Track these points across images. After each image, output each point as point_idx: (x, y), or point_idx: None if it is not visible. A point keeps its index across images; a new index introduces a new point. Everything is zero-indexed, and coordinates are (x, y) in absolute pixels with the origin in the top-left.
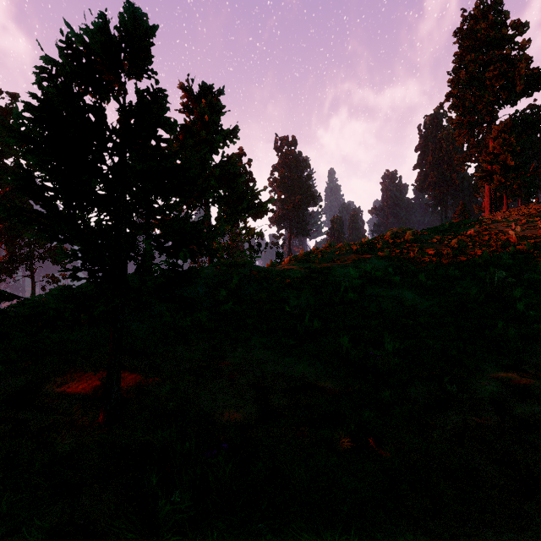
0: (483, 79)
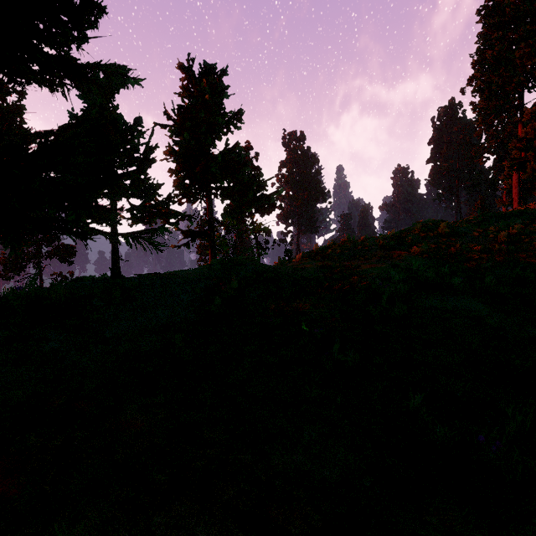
0: (513, 58)
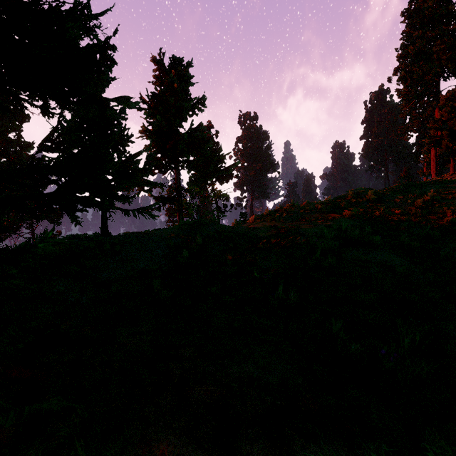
0: (431, 52)
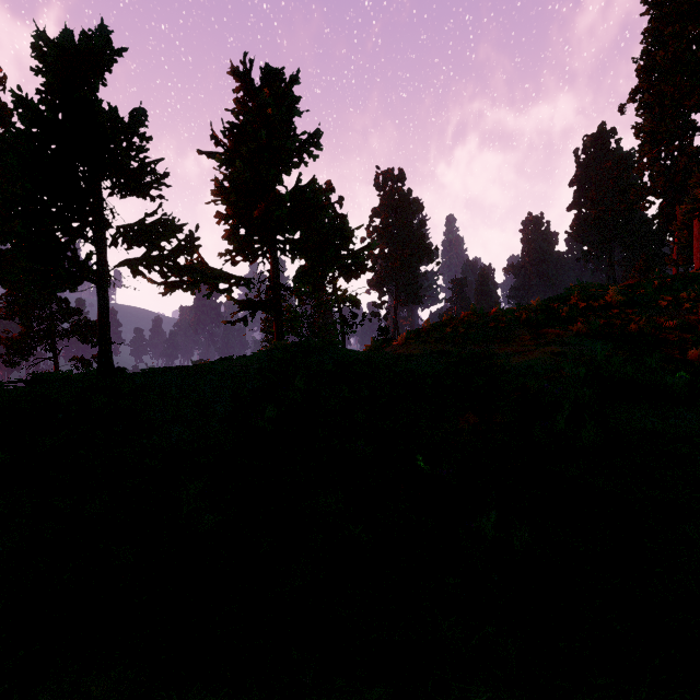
0: (694, 61)
